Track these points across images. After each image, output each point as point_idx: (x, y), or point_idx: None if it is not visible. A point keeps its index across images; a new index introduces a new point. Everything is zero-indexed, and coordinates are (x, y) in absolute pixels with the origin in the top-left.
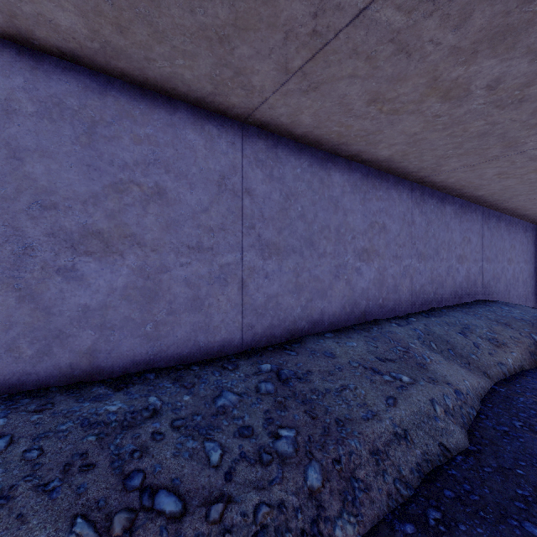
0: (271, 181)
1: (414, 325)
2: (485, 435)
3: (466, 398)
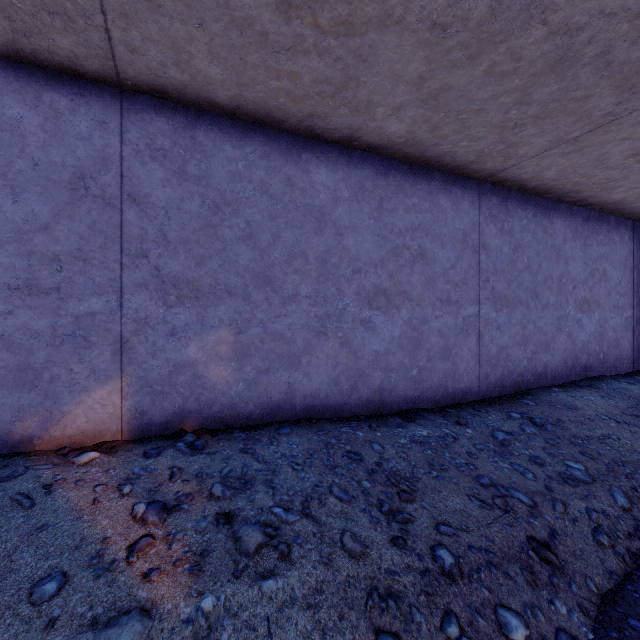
0: (502, 235)
1: None
2: None
3: None
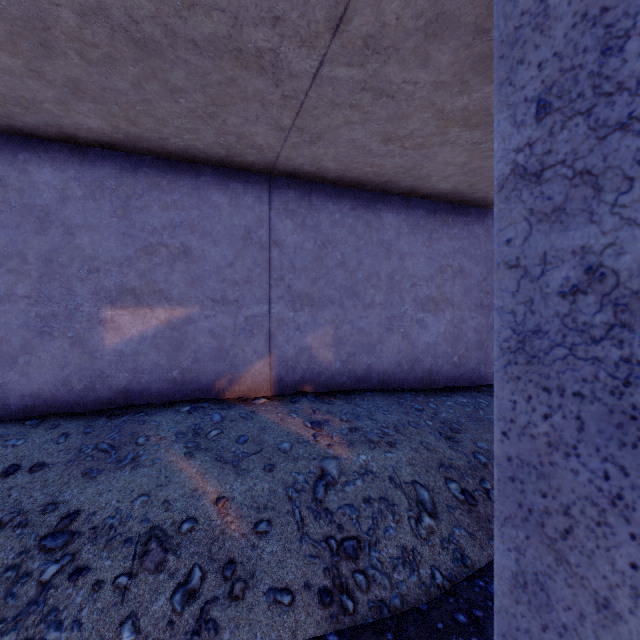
0: None
1: None
2: None
3: None
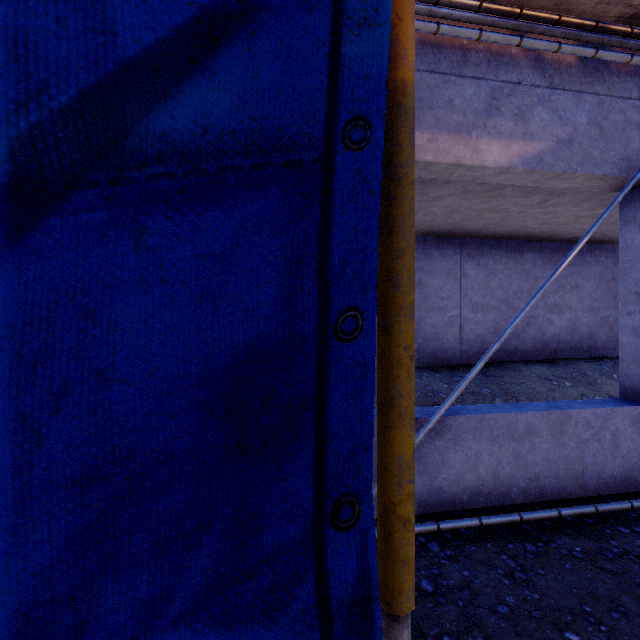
0: (478, 267)
1: (602, 362)
2: None
3: None
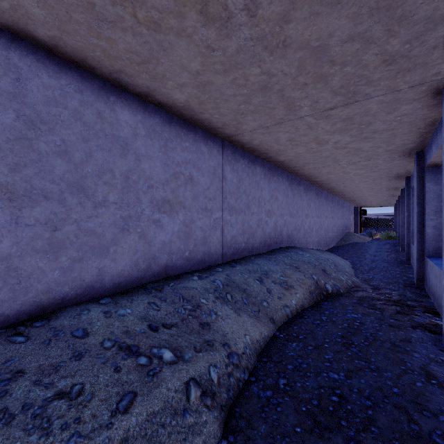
0: None
1: (216, 276)
2: (245, 412)
3: (240, 360)
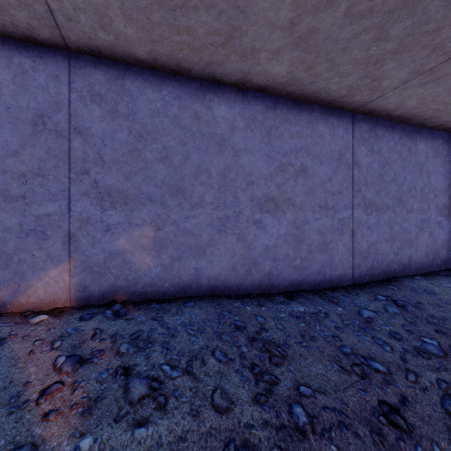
0: (372, 154)
1: None
2: None
3: None
